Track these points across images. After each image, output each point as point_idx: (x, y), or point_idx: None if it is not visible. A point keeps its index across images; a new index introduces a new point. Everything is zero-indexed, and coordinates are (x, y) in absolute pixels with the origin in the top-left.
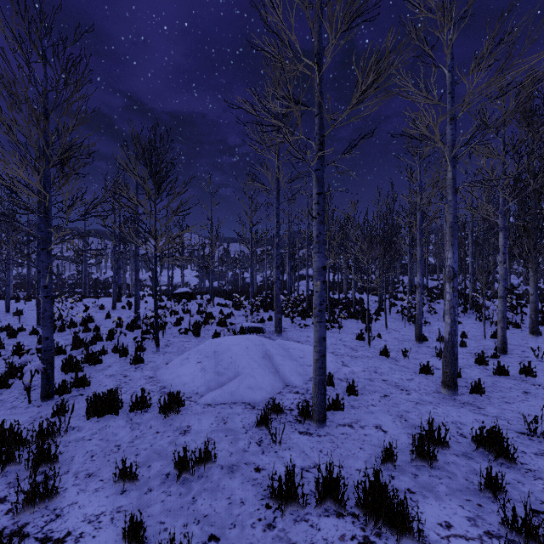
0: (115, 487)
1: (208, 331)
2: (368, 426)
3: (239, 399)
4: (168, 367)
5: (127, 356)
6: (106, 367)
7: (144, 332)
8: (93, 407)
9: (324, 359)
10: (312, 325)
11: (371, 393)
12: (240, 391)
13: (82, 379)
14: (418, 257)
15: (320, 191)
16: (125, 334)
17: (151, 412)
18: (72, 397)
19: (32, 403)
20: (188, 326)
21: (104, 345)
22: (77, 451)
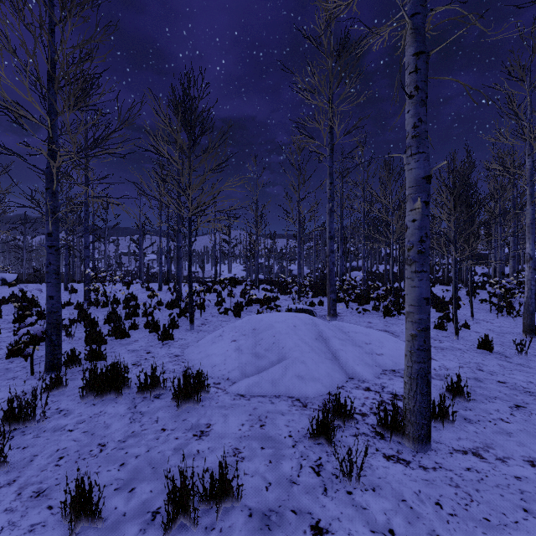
0: (62, 527)
1: (250, 313)
2: (513, 459)
3: (283, 392)
4: (198, 345)
5: (157, 332)
6: (132, 342)
7: (182, 310)
8: (90, 385)
9: (427, 336)
10: (372, 311)
11: (489, 400)
12: (285, 380)
13: (96, 351)
14: (528, 219)
15: (419, 49)
16: (159, 309)
17: (164, 399)
18: (80, 371)
19: (35, 374)
20: (229, 307)
21: (139, 321)
22: (46, 447)
